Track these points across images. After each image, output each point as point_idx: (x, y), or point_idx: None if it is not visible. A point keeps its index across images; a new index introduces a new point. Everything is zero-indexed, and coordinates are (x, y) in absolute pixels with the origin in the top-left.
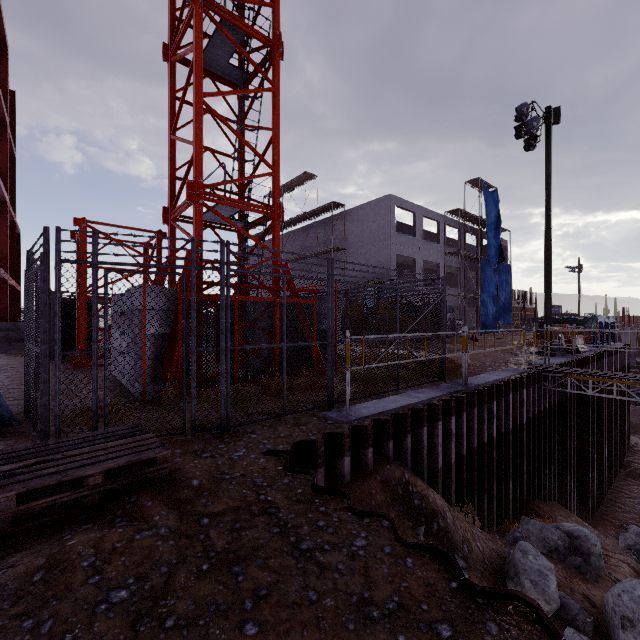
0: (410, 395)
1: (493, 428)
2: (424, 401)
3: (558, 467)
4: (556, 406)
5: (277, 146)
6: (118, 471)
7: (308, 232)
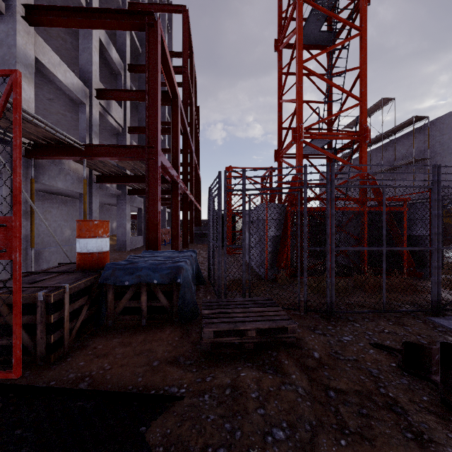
0: None
1: None
2: None
3: None
4: None
5: (364, 80)
6: (263, 330)
7: (385, 150)
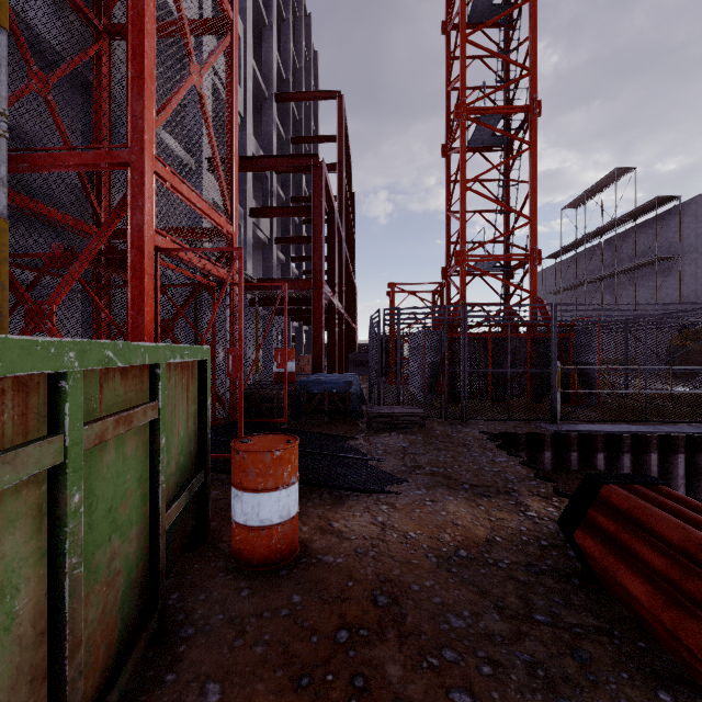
0: (654, 427)
1: None
2: (664, 433)
3: None
4: None
5: (533, 197)
6: (406, 419)
7: (622, 240)
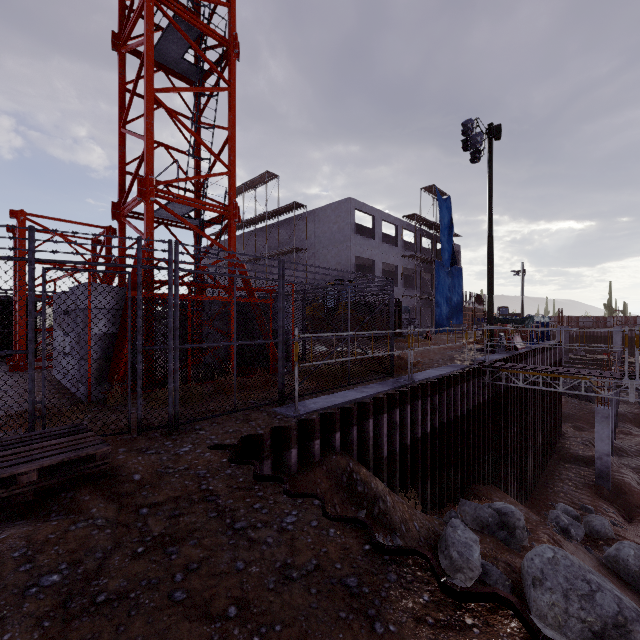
0: (359, 390)
1: (436, 419)
2: (371, 395)
3: (496, 454)
4: (494, 398)
5: (233, 146)
6: (55, 469)
7: (270, 232)
